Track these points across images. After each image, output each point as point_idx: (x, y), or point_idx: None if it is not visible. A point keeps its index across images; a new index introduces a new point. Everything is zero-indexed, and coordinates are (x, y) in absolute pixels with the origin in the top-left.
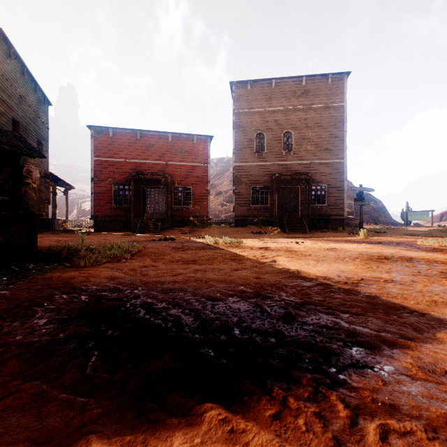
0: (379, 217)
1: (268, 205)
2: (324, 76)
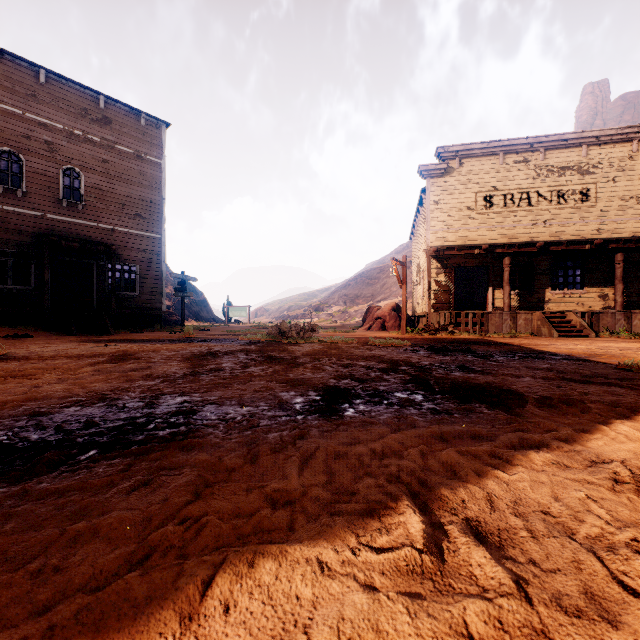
0: (201, 312)
1: (31, 287)
2: (135, 111)
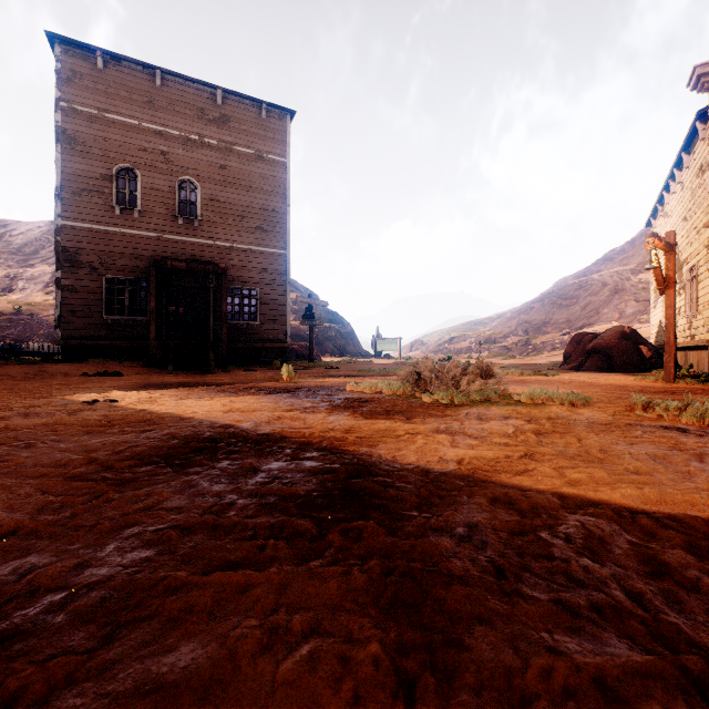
0: (347, 346)
1: (146, 318)
2: (255, 102)
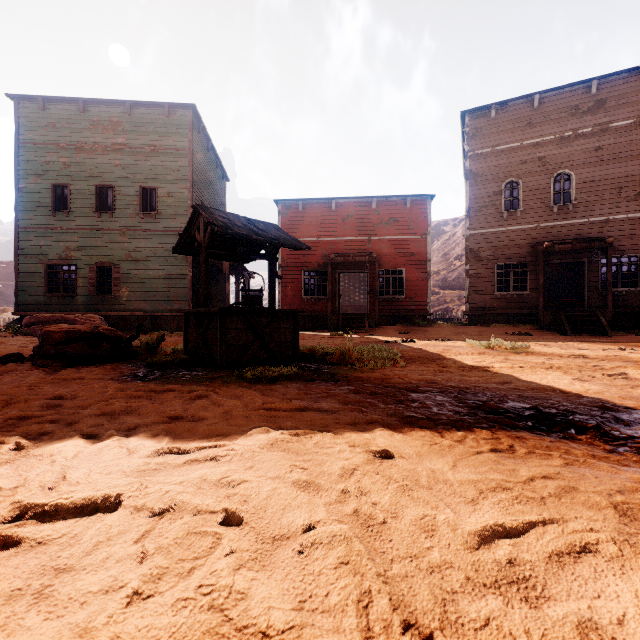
0: None
1: (526, 292)
2: (636, 71)
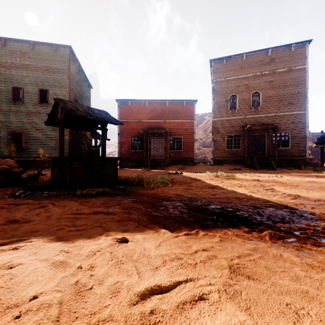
0: None
1: (240, 149)
2: (287, 46)
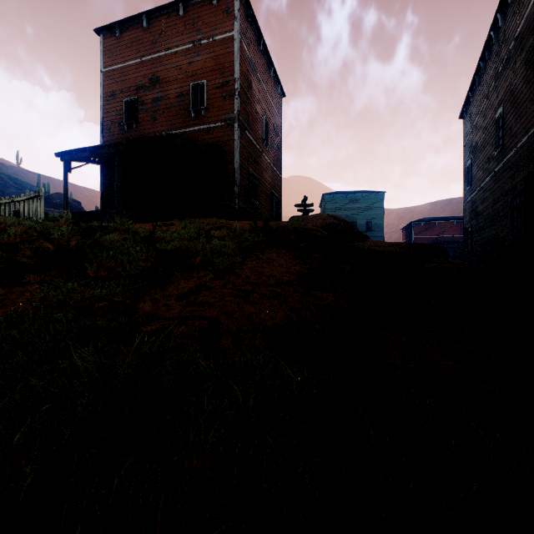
0: None
1: None
2: None
